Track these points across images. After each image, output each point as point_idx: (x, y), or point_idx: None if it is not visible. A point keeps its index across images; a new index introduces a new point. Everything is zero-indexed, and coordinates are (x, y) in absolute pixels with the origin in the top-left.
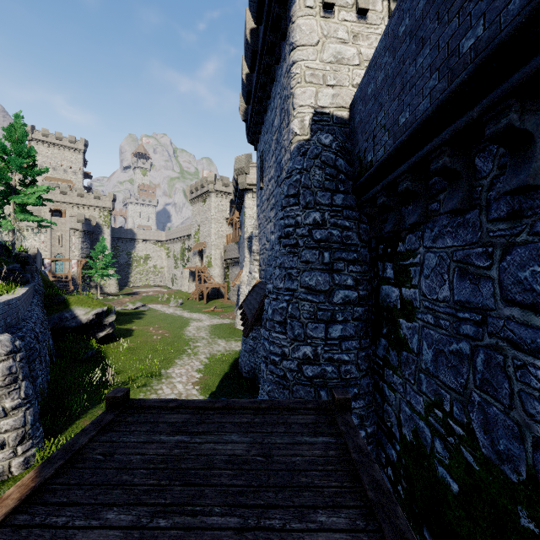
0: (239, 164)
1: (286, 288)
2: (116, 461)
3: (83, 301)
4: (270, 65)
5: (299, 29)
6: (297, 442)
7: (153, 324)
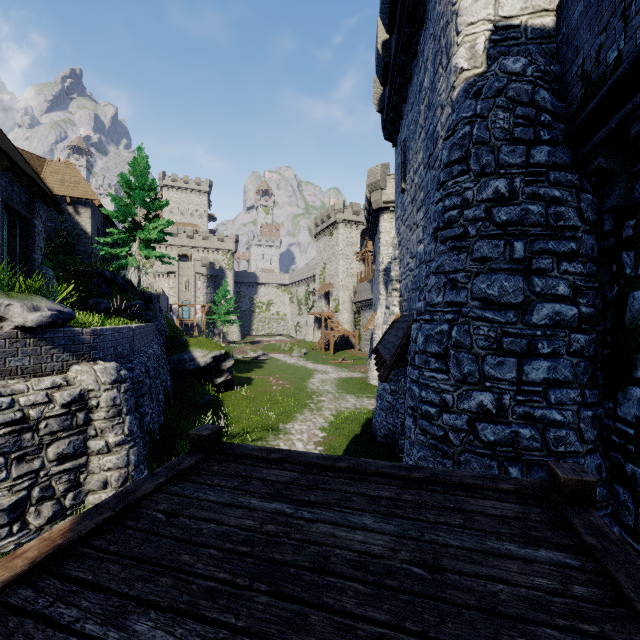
0: (372, 177)
1: (447, 302)
2: (179, 526)
3: (201, 343)
4: (417, 3)
5: None
6: (491, 551)
7: (274, 374)
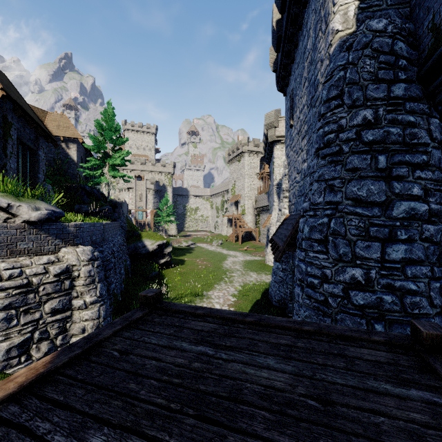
0: (268, 119)
1: (327, 201)
2: (129, 361)
3: (150, 235)
4: None
5: None
6: (371, 389)
7: (200, 257)
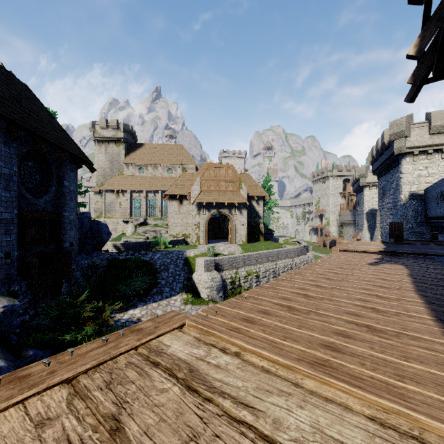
0: (360, 172)
1: None
2: None
3: None
4: (390, 165)
5: (404, 169)
6: None
7: None
